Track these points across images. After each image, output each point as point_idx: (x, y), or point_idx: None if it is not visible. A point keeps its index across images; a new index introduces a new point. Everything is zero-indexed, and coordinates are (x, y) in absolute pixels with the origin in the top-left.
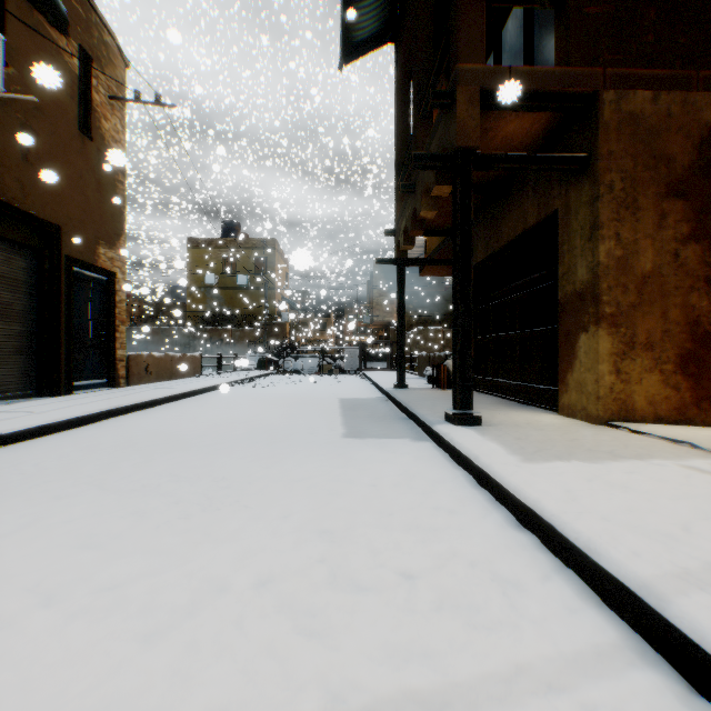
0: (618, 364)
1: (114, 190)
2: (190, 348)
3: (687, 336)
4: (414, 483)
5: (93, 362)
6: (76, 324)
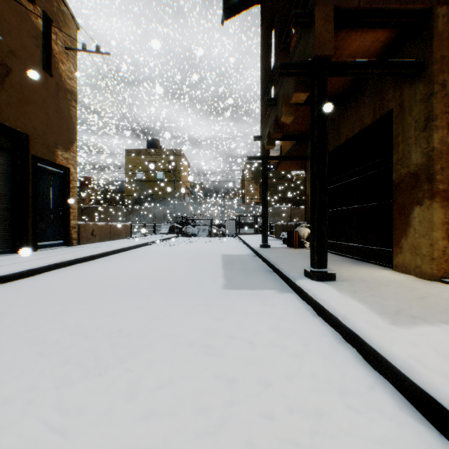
0: None
1: (69, 112)
2: (127, 219)
3: None
4: (287, 341)
5: (54, 229)
6: (40, 203)
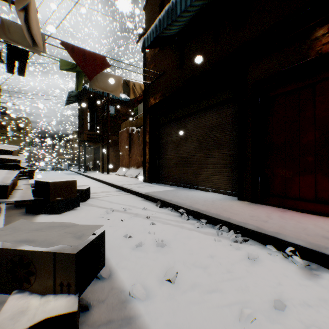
0: (104, 165)
1: (0, 123)
2: None
3: (112, 162)
4: (77, 175)
5: None
6: None
